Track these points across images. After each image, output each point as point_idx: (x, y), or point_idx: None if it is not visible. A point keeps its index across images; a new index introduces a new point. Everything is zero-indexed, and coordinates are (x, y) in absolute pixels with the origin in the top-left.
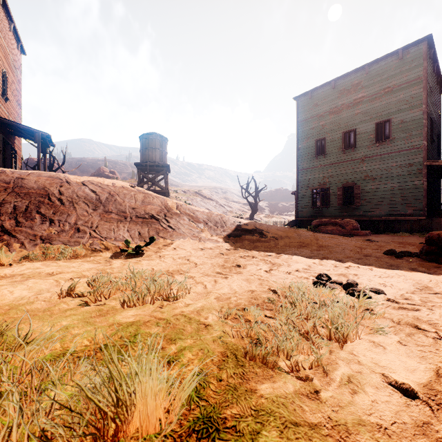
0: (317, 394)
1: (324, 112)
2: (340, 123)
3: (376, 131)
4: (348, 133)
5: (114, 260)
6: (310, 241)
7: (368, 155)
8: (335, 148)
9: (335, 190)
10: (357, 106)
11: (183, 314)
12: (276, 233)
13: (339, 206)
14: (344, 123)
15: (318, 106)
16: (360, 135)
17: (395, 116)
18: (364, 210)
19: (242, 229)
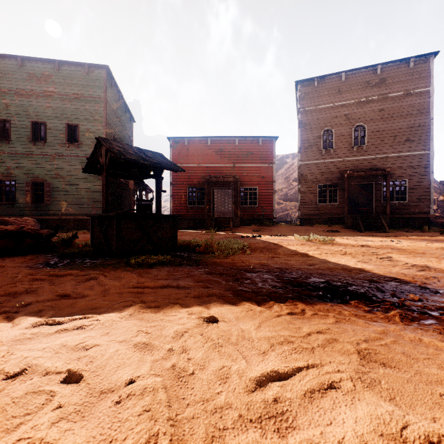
0: None
1: (8, 89)
2: (29, 109)
3: (67, 132)
4: (39, 124)
5: None
6: None
7: (59, 153)
8: (23, 137)
9: (24, 184)
10: (48, 98)
11: None
12: None
13: (28, 203)
14: (35, 112)
15: (1, 79)
16: (51, 131)
17: (83, 123)
18: (56, 209)
19: None
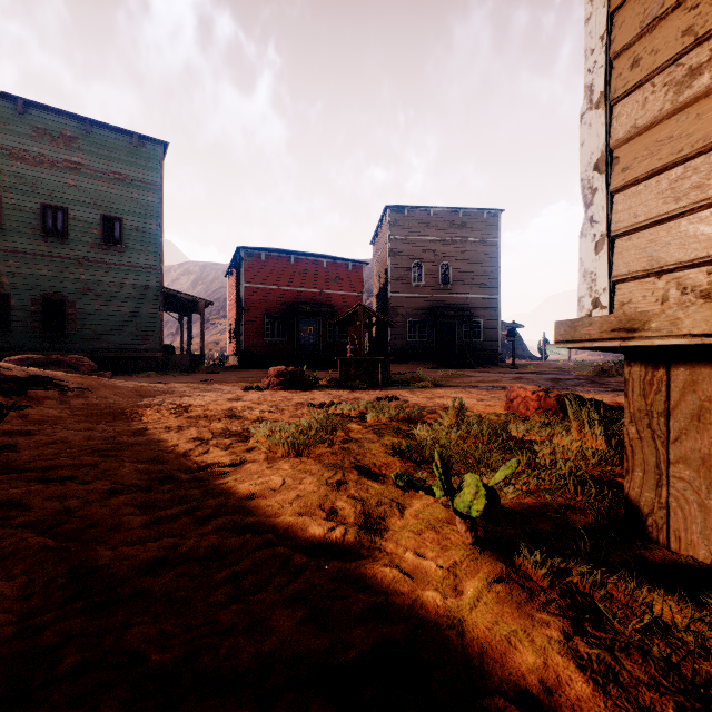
0: (431, 418)
1: None
2: (36, 184)
3: (103, 227)
4: (52, 209)
5: (1, 469)
6: (141, 388)
7: (90, 257)
8: (25, 226)
9: (27, 302)
10: (71, 172)
11: (369, 426)
12: (78, 382)
13: (35, 331)
14: (47, 190)
15: None
16: (76, 222)
17: (129, 218)
18: (85, 342)
19: (13, 378)
